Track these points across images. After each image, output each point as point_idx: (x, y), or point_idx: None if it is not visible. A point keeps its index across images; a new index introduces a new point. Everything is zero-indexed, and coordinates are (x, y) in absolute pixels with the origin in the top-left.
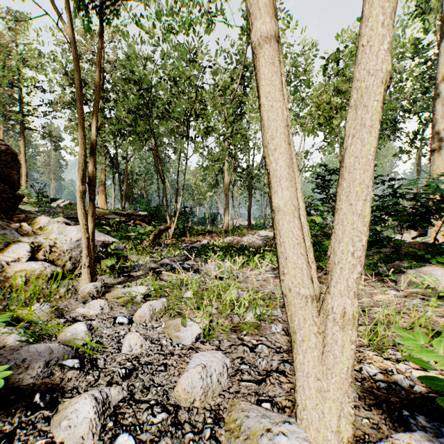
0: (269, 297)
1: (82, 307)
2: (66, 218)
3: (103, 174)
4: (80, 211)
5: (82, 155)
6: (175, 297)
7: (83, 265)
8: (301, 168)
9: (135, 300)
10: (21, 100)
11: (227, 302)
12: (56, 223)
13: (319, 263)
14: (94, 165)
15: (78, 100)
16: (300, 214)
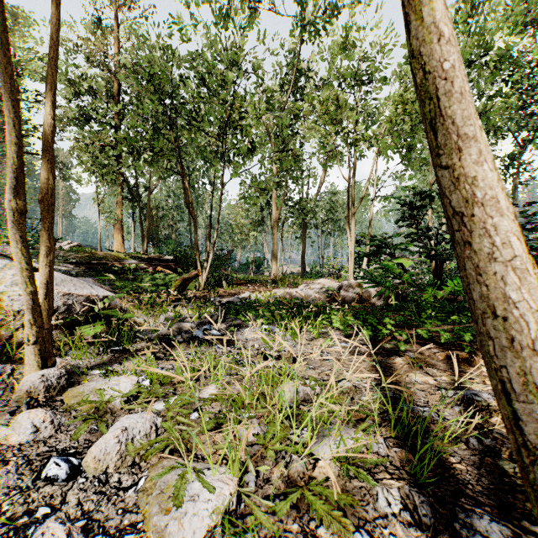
0: (351, 399)
1: (5, 424)
2: (67, 264)
3: (119, 208)
4: (15, 246)
5: (17, 145)
6: (182, 402)
7: (26, 340)
8: (373, 198)
9: (110, 407)
10: None
11: (278, 423)
12: (15, 269)
13: (417, 329)
14: (51, 169)
15: (4, 43)
16: (508, 231)
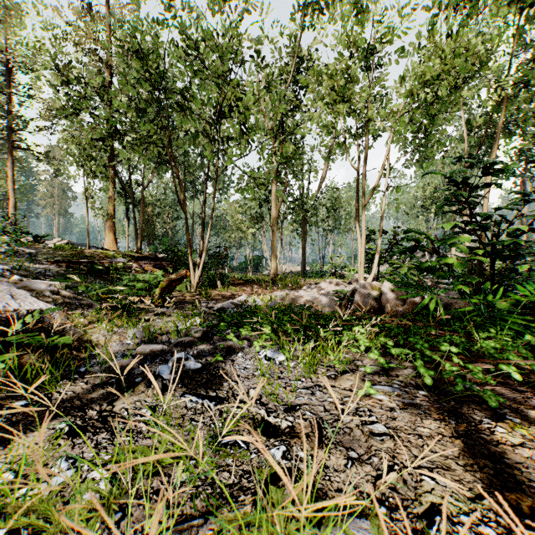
0: None
1: None
2: (47, 263)
3: (110, 204)
4: None
5: None
6: None
7: None
8: (385, 188)
9: None
10: (8, 110)
11: None
12: None
13: (499, 364)
14: None
15: None
16: None
